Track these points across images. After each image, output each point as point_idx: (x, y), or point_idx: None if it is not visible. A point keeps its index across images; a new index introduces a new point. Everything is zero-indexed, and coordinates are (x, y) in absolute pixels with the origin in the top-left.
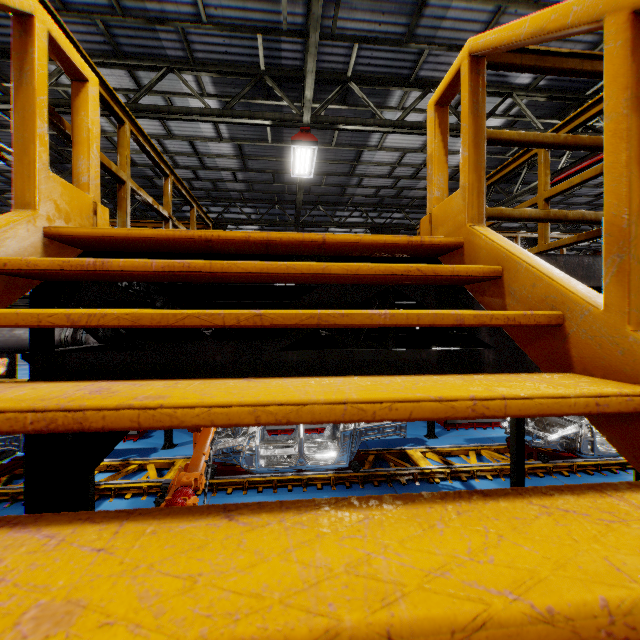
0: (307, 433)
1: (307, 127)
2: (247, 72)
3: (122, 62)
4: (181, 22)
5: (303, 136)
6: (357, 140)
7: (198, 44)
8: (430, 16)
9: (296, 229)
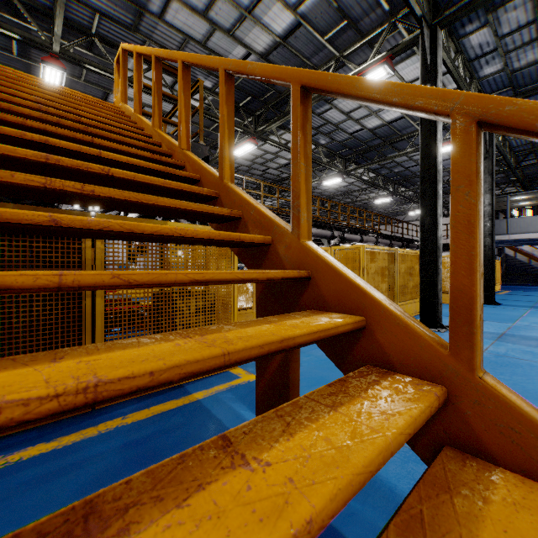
0: None
1: (57, 55)
2: None
3: None
4: None
5: (53, 60)
6: (104, 83)
7: None
8: (147, 23)
9: None
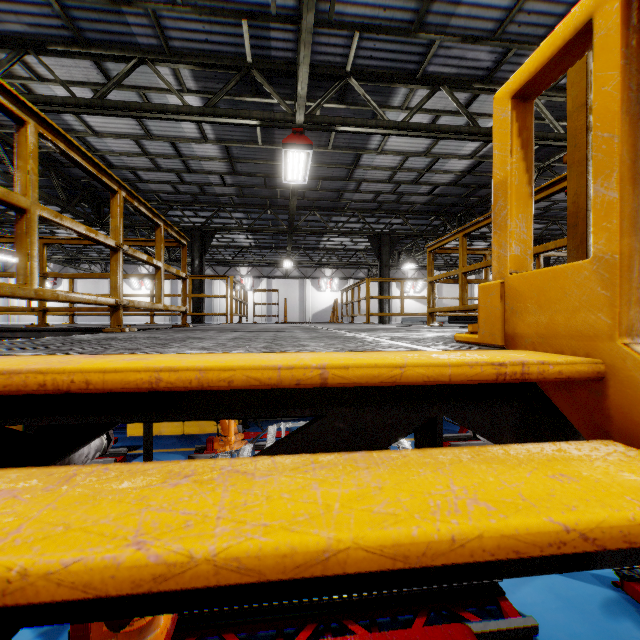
0: None
1: (300, 128)
2: (231, 64)
3: (85, 51)
4: (151, 3)
5: (296, 138)
6: (356, 142)
7: (173, 31)
8: (443, 0)
9: (290, 236)
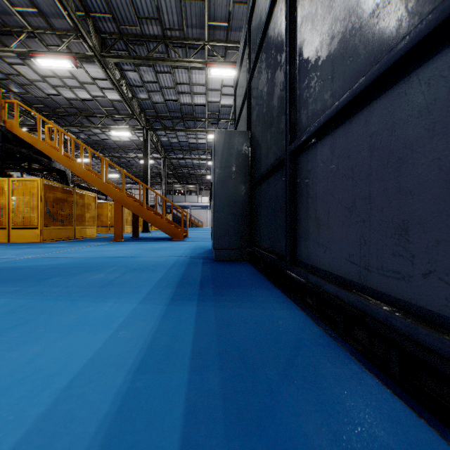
0: None
1: None
2: None
3: None
4: None
5: None
6: None
7: None
8: None
9: None
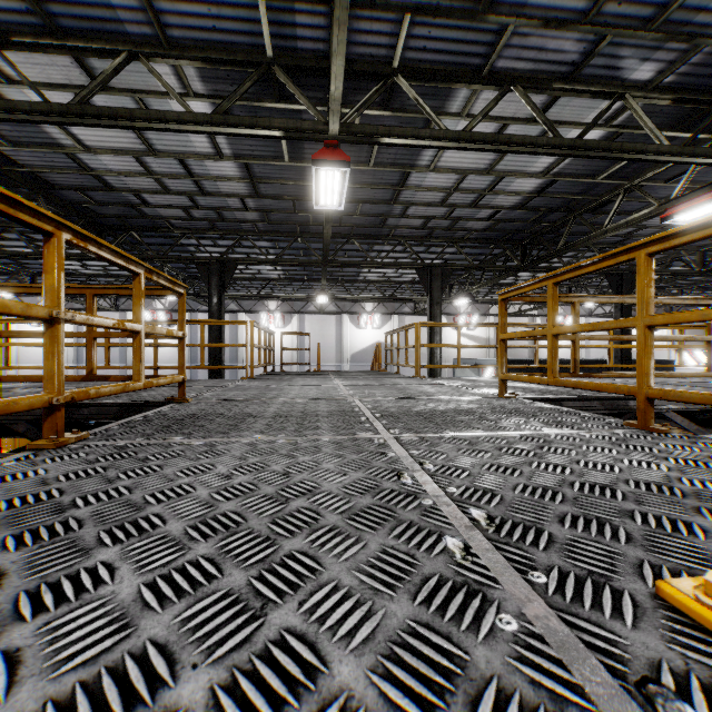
0: None
1: (335, 140)
2: (247, 60)
3: (60, 43)
4: None
5: (329, 153)
6: (403, 158)
7: (171, 16)
8: None
9: (324, 268)
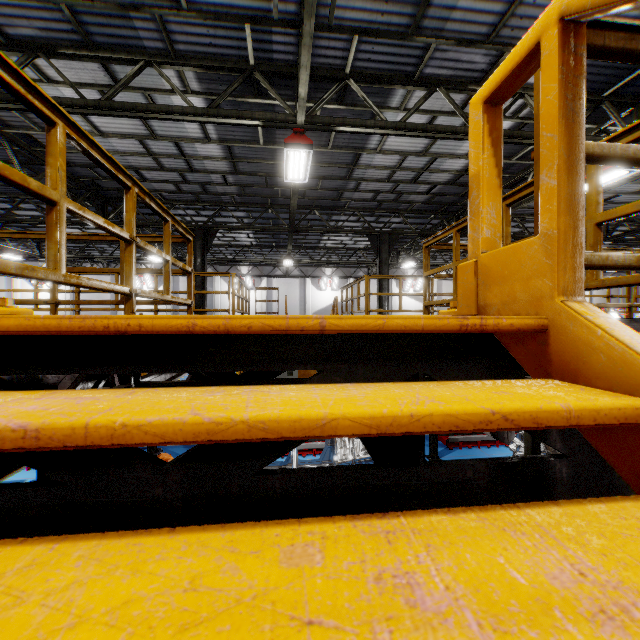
0: (302, 454)
1: (301, 128)
2: (234, 67)
3: (94, 54)
4: (158, 8)
5: (297, 138)
6: (355, 142)
7: (179, 34)
8: (439, 6)
9: (290, 234)
